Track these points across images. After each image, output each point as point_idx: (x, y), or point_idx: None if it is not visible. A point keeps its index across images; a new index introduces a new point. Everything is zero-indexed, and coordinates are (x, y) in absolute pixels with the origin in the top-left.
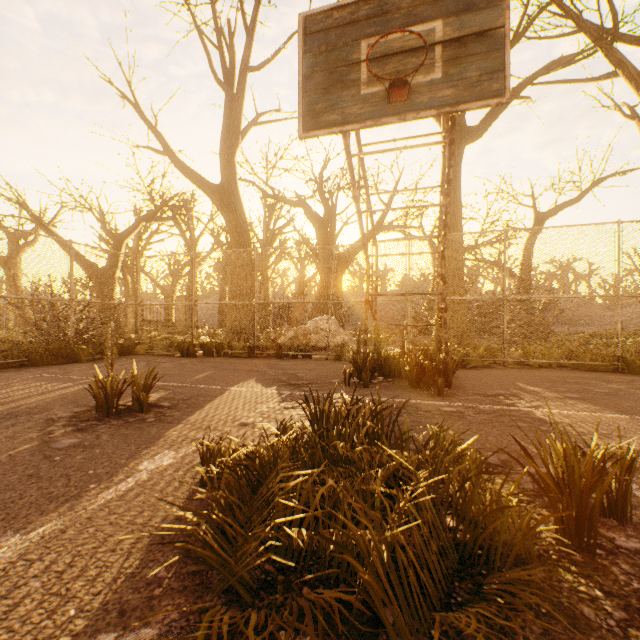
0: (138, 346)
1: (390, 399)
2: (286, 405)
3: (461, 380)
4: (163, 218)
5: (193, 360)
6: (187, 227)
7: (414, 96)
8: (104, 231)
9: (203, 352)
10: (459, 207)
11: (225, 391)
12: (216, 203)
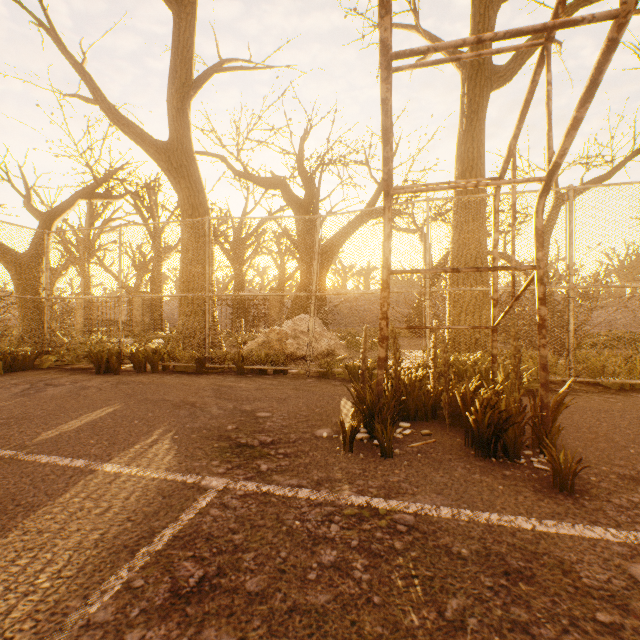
0: (44, 356)
1: (462, 514)
2: (189, 565)
3: None
4: (108, 195)
5: (108, 380)
6: (151, 215)
7: None
8: (27, 207)
9: (133, 365)
10: (483, 171)
11: (77, 481)
12: (162, 166)
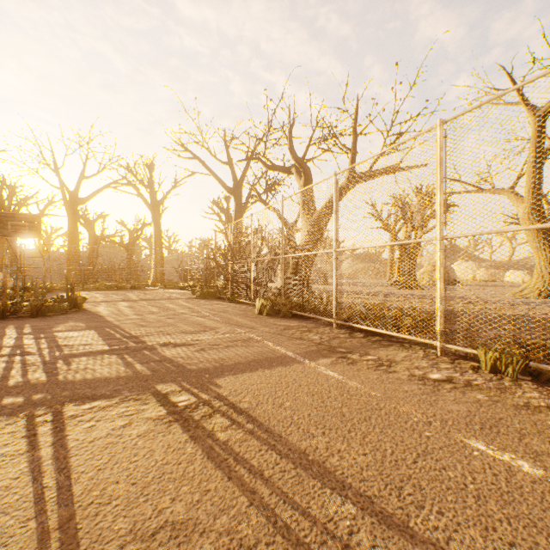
0: None
1: None
2: None
3: (56, 292)
4: None
5: None
6: None
7: (23, 234)
8: None
9: None
10: (77, 230)
11: None
12: None
